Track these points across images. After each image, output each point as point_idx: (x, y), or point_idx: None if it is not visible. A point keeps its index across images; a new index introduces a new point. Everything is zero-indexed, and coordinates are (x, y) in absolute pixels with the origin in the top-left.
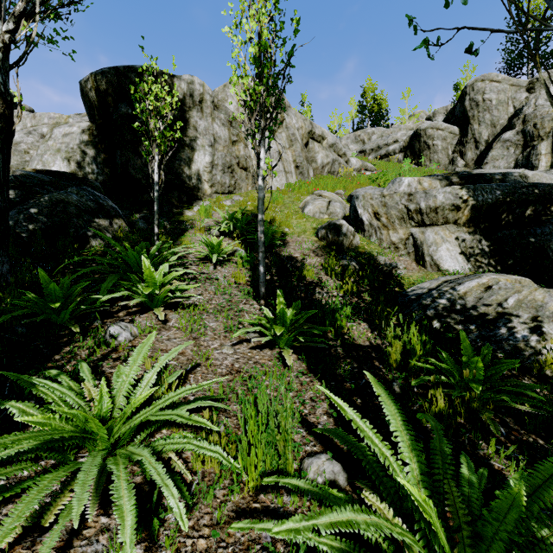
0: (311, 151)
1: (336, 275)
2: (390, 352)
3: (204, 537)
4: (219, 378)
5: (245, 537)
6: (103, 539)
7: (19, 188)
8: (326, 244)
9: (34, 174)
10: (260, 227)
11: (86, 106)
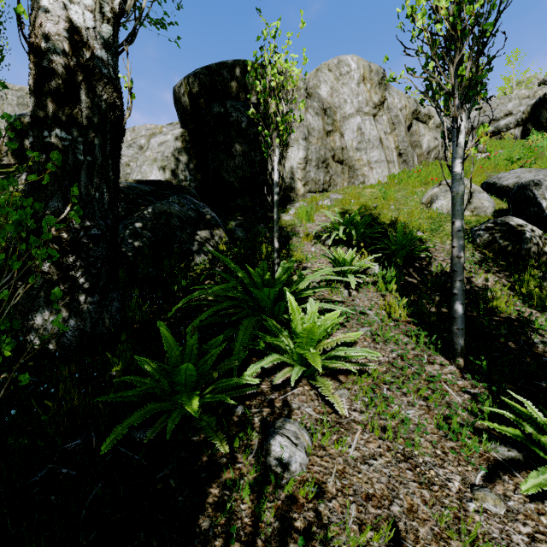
0: (414, 135)
1: None
2: None
3: None
4: None
5: None
6: None
7: (124, 201)
8: (493, 254)
9: (136, 184)
10: (458, 241)
11: (179, 113)
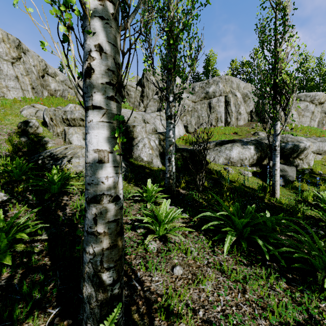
0: (47, 81)
1: (12, 144)
2: None
3: None
4: None
5: None
6: None
7: None
8: (20, 131)
9: None
10: None
11: None
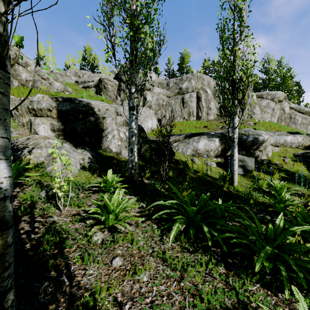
0: (17, 71)
1: None
2: None
3: None
4: None
5: None
6: None
7: None
8: None
9: None
10: None
11: None
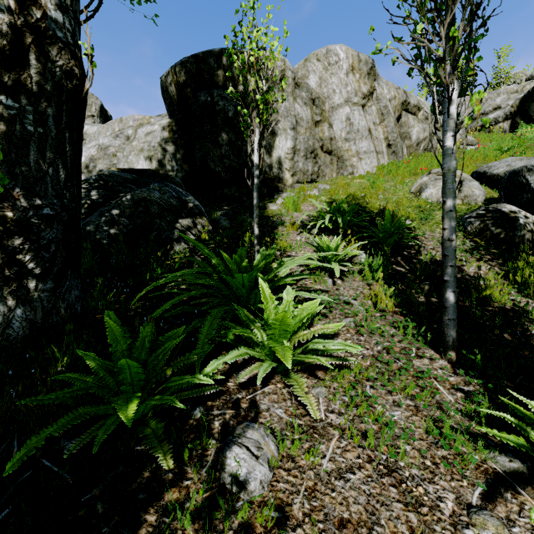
0: (404, 126)
1: None
2: None
3: None
4: None
5: None
6: None
7: (102, 188)
8: (485, 242)
9: (118, 172)
10: (450, 222)
11: (166, 103)
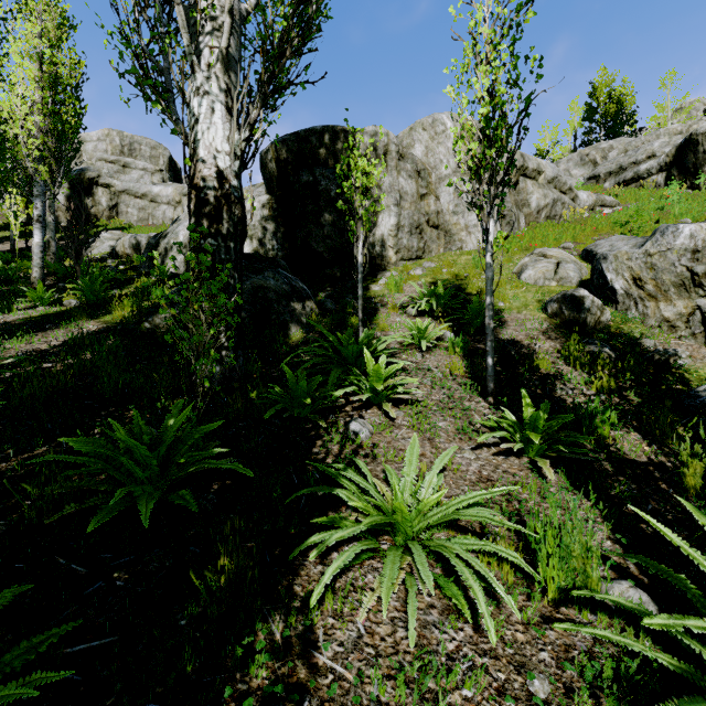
0: (522, 192)
1: (582, 365)
2: (685, 473)
3: (519, 631)
4: (510, 487)
5: (559, 640)
6: (434, 613)
7: None
8: (559, 323)
9: None
10: (488, 312)
11: (265, 178)
